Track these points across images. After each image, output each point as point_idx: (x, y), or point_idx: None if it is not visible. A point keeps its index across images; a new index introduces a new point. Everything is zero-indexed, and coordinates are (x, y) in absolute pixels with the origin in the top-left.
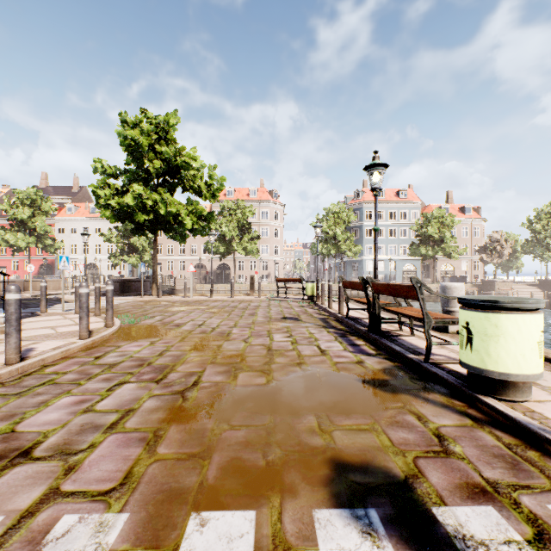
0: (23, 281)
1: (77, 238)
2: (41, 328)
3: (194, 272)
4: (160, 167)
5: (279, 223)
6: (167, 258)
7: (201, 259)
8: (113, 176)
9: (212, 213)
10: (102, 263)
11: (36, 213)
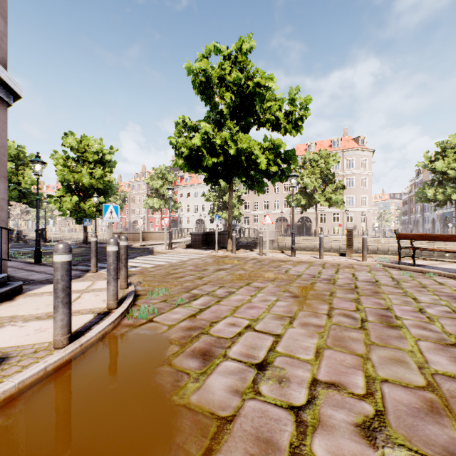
0: (143, 233)
1: (190, 200)
2: None
3: (276, 225)
4: (231, 100)
5: (366, 171)
6: (253, 213)
7: (282, 212)
8: (193, 130)
9: (292, 151)
10: (206, 218)
11: (164, 183)
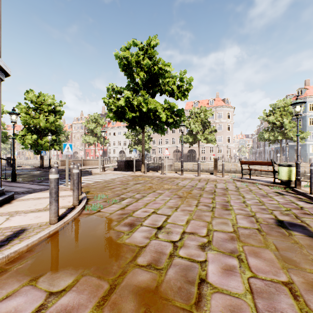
0: (83, 160)
1: (115, 138)
2: (5, 214)
3: (173, 155)
4: (143, 77)
5: (230, 120)
6: (158, 147)
7: (177, 146)
8: (118, 93)
9: (182, 110)
10: (126, 150)
11: (97, 126)
